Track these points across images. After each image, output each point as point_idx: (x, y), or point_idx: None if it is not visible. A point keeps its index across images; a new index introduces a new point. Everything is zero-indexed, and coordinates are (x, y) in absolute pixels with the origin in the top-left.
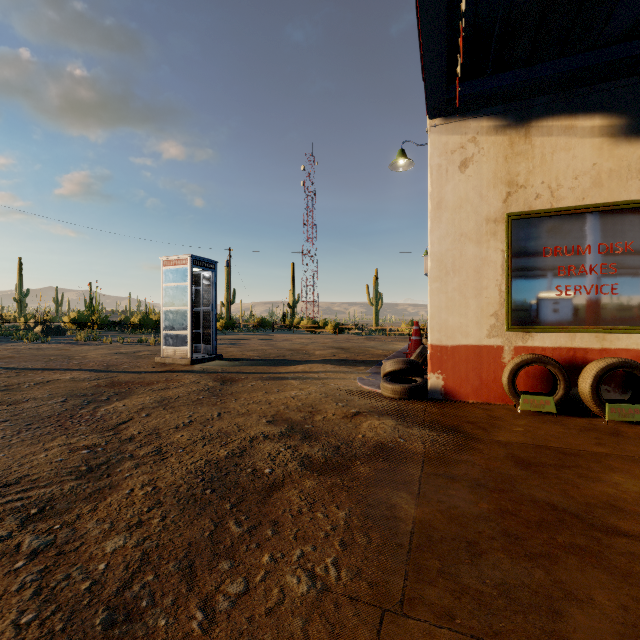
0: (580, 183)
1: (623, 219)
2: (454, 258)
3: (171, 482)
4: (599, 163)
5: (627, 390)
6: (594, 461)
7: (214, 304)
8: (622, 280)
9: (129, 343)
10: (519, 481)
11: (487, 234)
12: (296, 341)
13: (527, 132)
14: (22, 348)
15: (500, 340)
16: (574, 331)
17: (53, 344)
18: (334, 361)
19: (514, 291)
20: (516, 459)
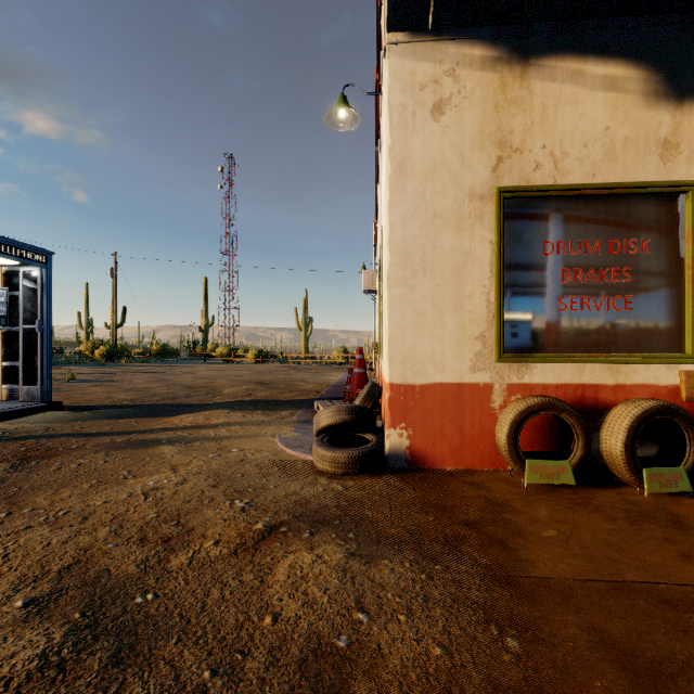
0: (590, 153)
1: (638, 208)
2: (424, 250)
3: None
4: (613, 127)
5: (645, 441)
6: None
7: (45, 320)
8: (637, 291)
9: None
10: None
11: (471, 216)
12: (203, 374)
13: (524, 71)
14: None
15: (488, 375)
16: (584, 361)
17: None
18: (247, 404)
19: (506, 303)
20: (614, 651)
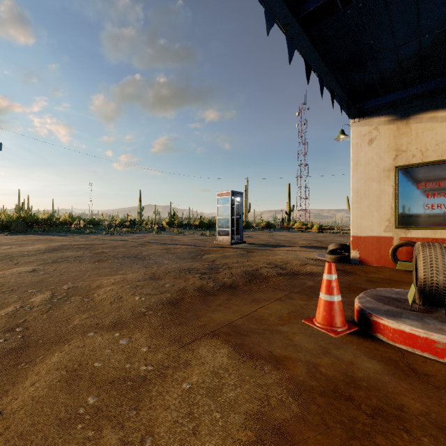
0: (440, 147)
1: None
2: (365, 190)
3: (236, 272)
4: None
5: None
6: (407, 284)
7: (241, 215)
8: None
9: (197, 235)
10: (361, 284)
11: (384, 177)
12: (288, 236)
13: (407, 122)
14: (155, 236)
15: (391, 233)
16: (435, 229)
17: (165, 234)
18: (307, 246)
19: (400, 207)
20: (369, 280)
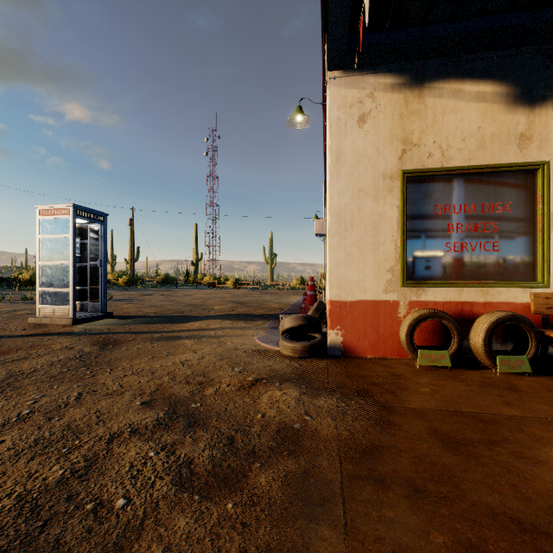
0: (467, 145)
1: (503, 181)
2: (353, 213)
3: None
4: (483, 127)
5: (507, 341)
6: (516, 430)
7: (103, 259)
8: (502, 238)
9: (10, 301)
10: (459, 476)
11: (384, 190)
12: (197, 296)
13: (420, 92)
14: None
15: (396, 295)
16: (462, 286)
17: None
18: (232, 316)
19: (408, 247)
20: (440, 435)
